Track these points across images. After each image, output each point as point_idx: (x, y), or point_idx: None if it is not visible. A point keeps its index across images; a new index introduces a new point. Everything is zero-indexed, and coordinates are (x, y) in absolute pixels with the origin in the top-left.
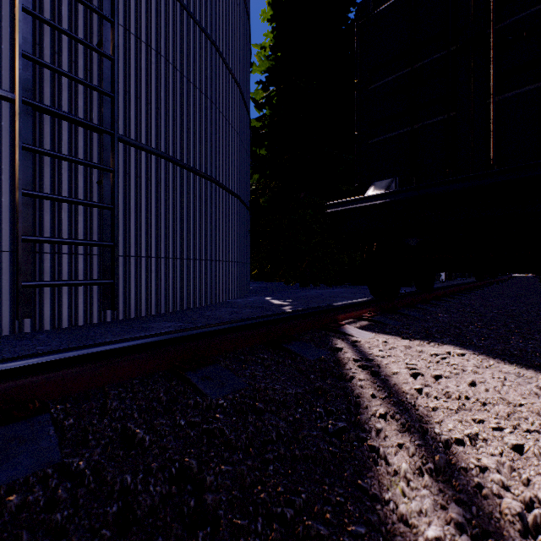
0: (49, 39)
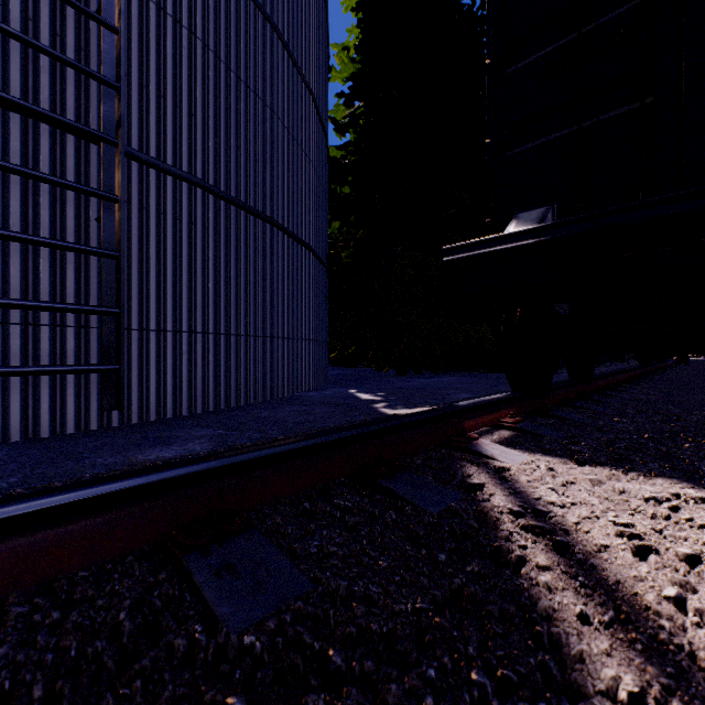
0: None
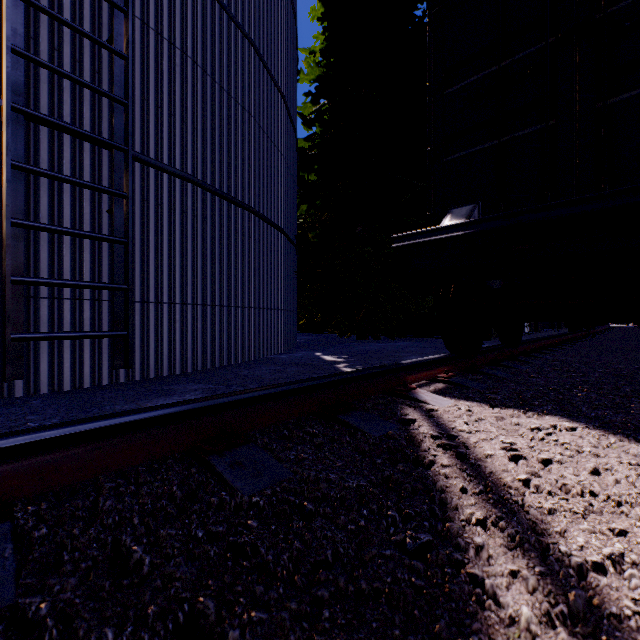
0: (47, 32)
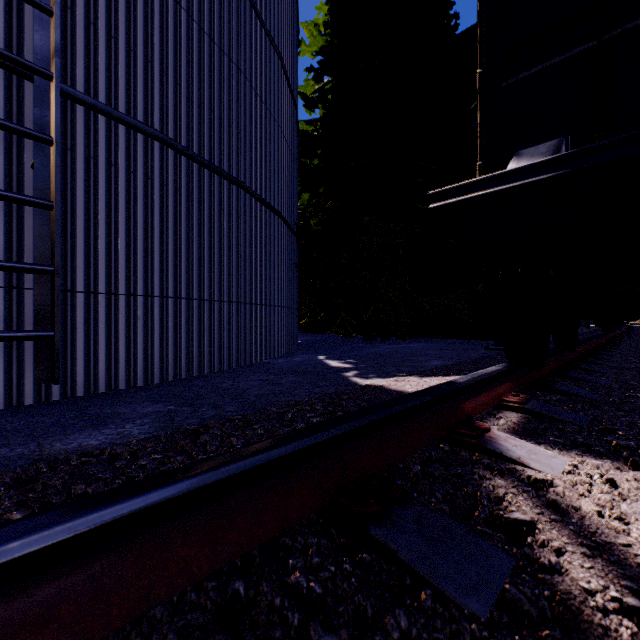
0: None
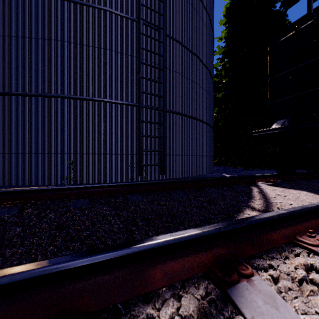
0: (144, 82)
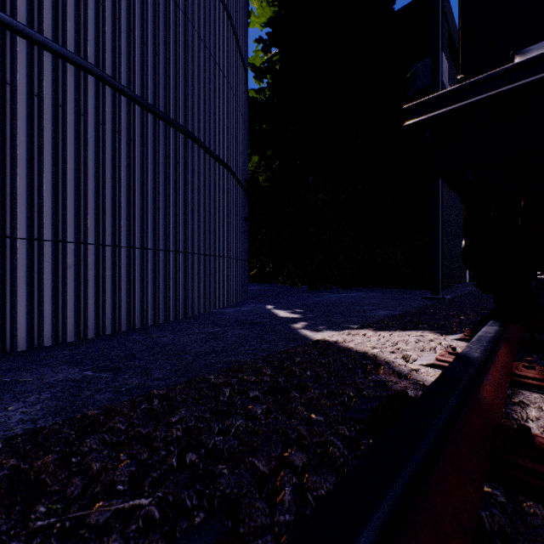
0: None
